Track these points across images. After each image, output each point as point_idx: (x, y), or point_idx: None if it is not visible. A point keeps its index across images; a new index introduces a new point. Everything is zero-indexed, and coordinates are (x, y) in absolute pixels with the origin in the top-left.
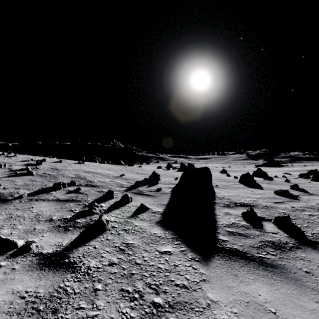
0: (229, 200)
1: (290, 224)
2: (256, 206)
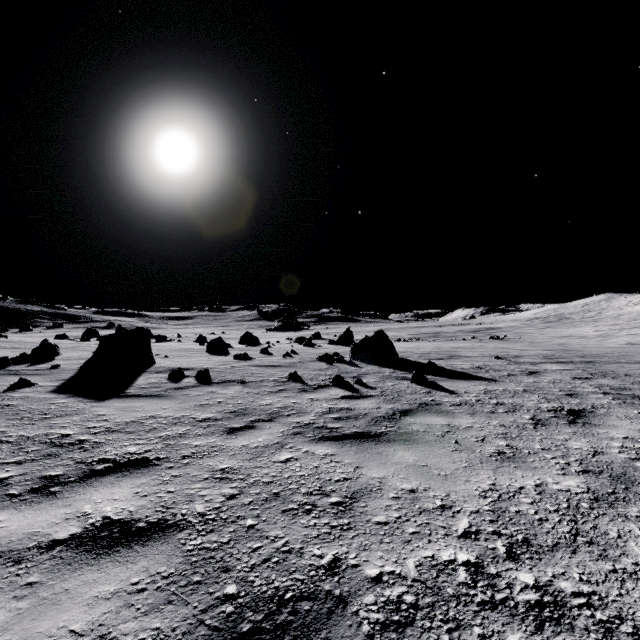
0: (168, 367)
1: (208, 375)
2: (196, 369)
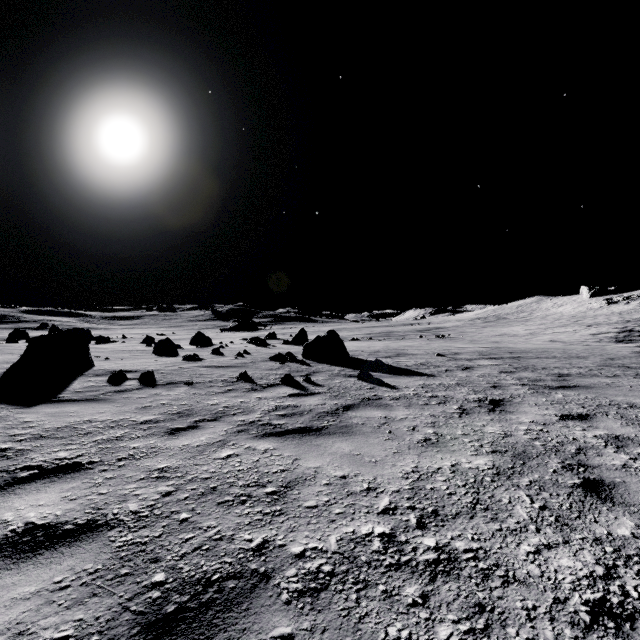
0: (109, 370)
1: (153, 377)
2: (140, 371)
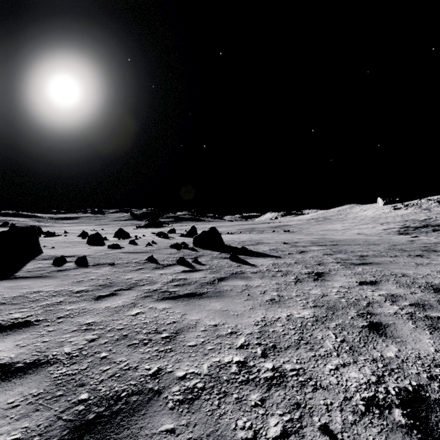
0: (53, 255)
1: (85, 260)
2: (76, 256)
